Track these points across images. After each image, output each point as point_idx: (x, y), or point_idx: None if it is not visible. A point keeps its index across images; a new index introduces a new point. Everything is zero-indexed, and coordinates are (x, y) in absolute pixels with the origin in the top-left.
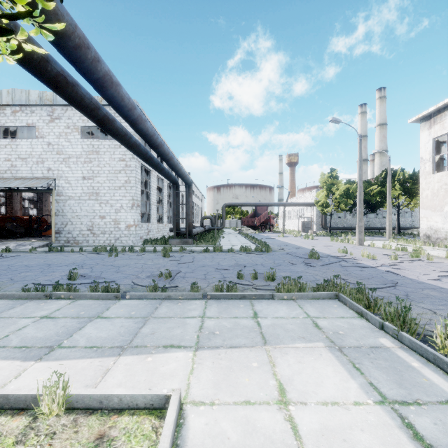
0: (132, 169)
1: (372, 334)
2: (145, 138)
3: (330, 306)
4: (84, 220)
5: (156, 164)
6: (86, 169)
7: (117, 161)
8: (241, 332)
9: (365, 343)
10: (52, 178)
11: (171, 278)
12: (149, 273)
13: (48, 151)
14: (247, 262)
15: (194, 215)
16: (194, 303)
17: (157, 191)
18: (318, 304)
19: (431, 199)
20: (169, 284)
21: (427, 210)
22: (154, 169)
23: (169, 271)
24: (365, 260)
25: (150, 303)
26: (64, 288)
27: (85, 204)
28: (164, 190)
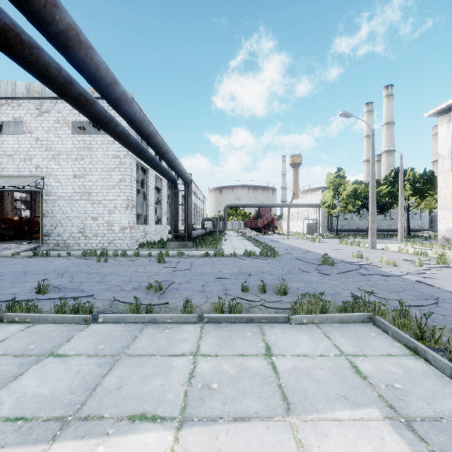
0: (127, 167)
1: (445, 390)
2: (132, 124)
3: (366, 335)
4: (75, 221)
5: (150, 159)
6: (77, 166)
7: (110, 158)
8: (249, 386)
9: (442, 409)
10: (40, 177)
11: (162, 291)
12: (137, 283)
13: (36, 147)
14: (252, 269)
15: (196, 217)
16: (186, 329)
17: (156, 191)
18: (350, 331)
19: (451, 199)
20: (158, 299)
21: (446, 211)
22: (148, 164)
23: (159, 283)
24: (385, 267)
25: (128, 329)
26: (21, 308)
27: (76, 204)
28: (163, 190)
